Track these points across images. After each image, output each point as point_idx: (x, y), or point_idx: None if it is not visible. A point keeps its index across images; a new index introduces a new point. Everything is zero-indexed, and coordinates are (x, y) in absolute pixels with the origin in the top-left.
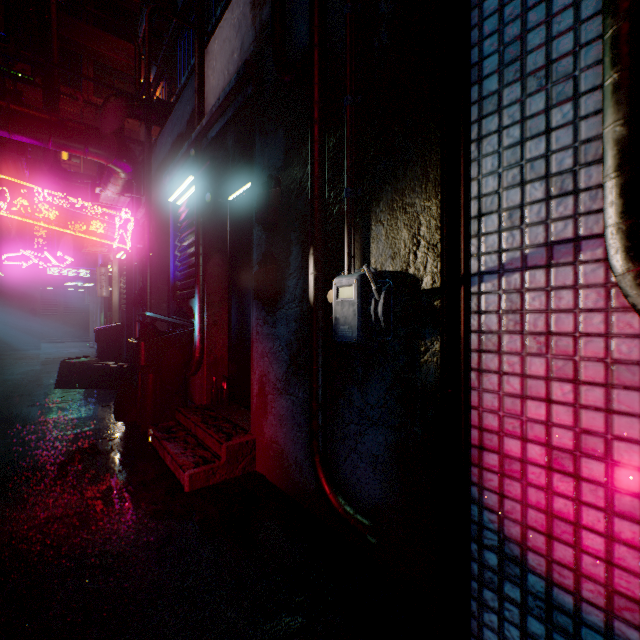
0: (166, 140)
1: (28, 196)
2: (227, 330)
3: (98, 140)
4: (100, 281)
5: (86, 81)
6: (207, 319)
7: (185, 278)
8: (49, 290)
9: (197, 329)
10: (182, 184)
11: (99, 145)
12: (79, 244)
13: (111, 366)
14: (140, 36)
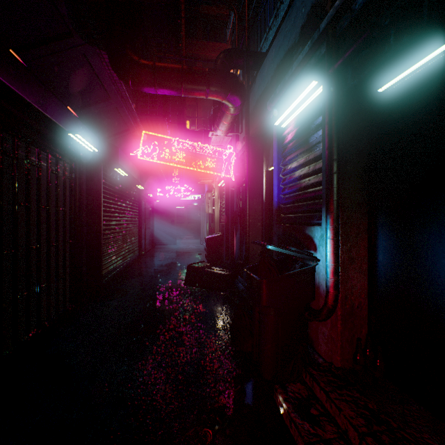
0: (267, 70)
1: (168, 146)
2: (365, 270)
3: (216, 77)
4: (207, 203)
5: None
6: (341, 256)
7: (293, 201)
8: (180, 208)
9: (330, 270)
10: (296, 98)
11: (217, 82)
12: (194, 179)
13: (219, 273)
14: (228, 34)
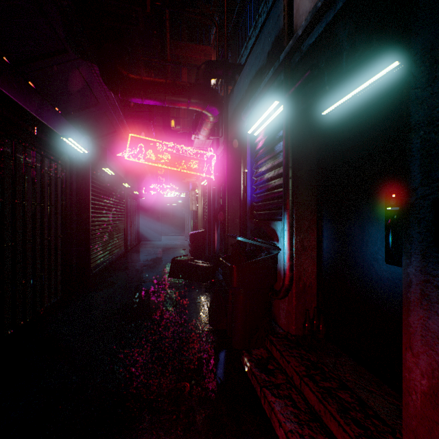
0: (242, 83)
1: (154, 148)
2: (314, 256)
3: (196, 91)
4: (191, 200)
5: (183, 77)
6: (295, 245)
7: (262, 200)
8: (165, 205)
9: (286, 256)
10: (263, 113)
11: (197, 95)
12: (179, 177)
13: (201, 265)
14: (212, 38)
